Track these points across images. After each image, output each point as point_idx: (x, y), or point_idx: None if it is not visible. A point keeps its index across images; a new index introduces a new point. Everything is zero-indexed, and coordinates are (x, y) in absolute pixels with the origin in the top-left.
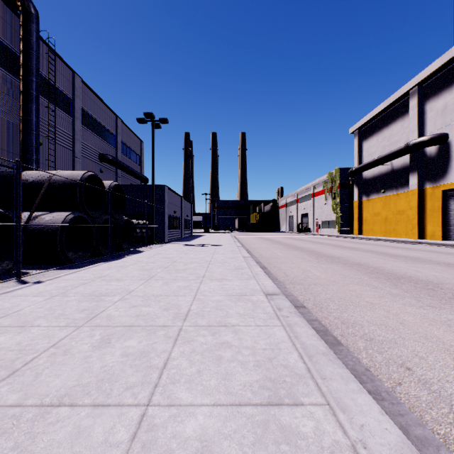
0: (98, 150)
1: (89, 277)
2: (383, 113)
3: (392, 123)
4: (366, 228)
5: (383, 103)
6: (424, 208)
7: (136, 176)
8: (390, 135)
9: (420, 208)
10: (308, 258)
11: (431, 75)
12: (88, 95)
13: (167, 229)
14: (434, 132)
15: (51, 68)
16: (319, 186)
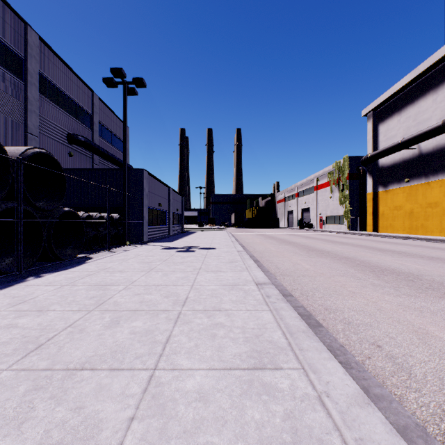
0: (66, 129)
1: None
2: (407, 88)
3: (420, 98)
4: (383, 223)
5: (409, 74)
6: None
7: (118, 164)
8: (417, 112)
9: None
10: (364, 277)
11: None
12: (50, 59)
13: (147, 225)
14: None
15: None
16: (323, 178)
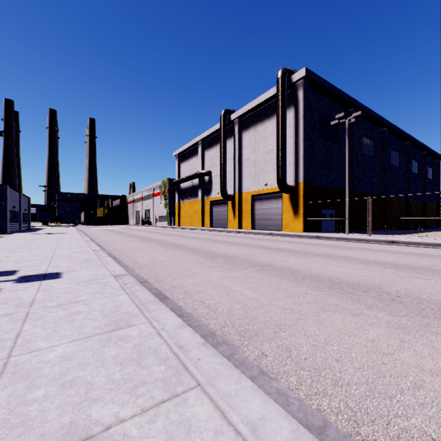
0: None
1: None
2: (189, 149)
3: (193, 157)
4: (182, 221)
5: (188, 143)
6: (204, 210)
7: None
8: (192, 164)
9: (203, 210)
10: (122, 236)
11: (206, 138)
12: None
13: (9, 222)
14: (207, 169)
15: None
16: (157, 189)
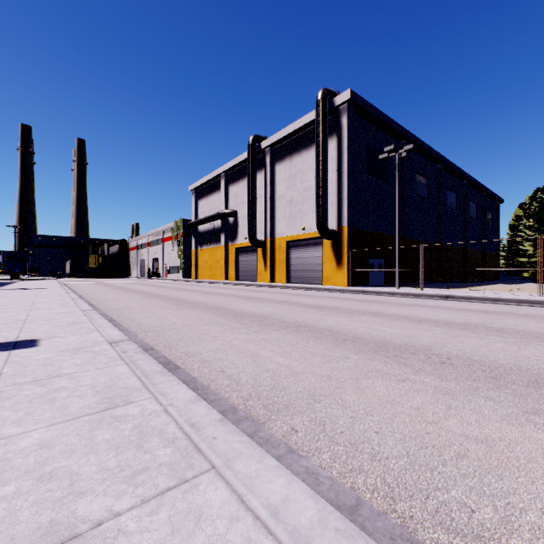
0: None
1: None
2: (210, 183)
3: (214, 192)
4: (200, 272)
5: (208, 175)
6: (228, 259)
7: None
8: (213, 201)
9: (226, 258)
10: (122, 292)
11: (230, 169)
12: None
13: None
14: (232, 208)
15: None
16: (168, 232)
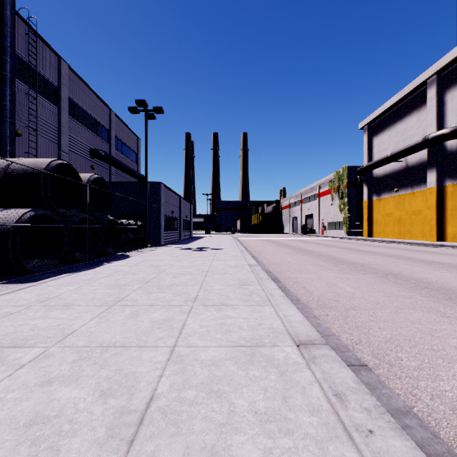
0: (89, 145)
1: (27, 301)
2: (396, 106)
3: (407, 116)
4: (377, 229)
5: (397, 94)
6: (444, 207)
7: (132, 174)
8: (404, 129)
9: (439, 207)
10: (326, 265)
11: (453, 61)
12: (77, 84)
13: (163, 230)
14: (456, 124)
15: (32, 51)
16: (325, 186)
